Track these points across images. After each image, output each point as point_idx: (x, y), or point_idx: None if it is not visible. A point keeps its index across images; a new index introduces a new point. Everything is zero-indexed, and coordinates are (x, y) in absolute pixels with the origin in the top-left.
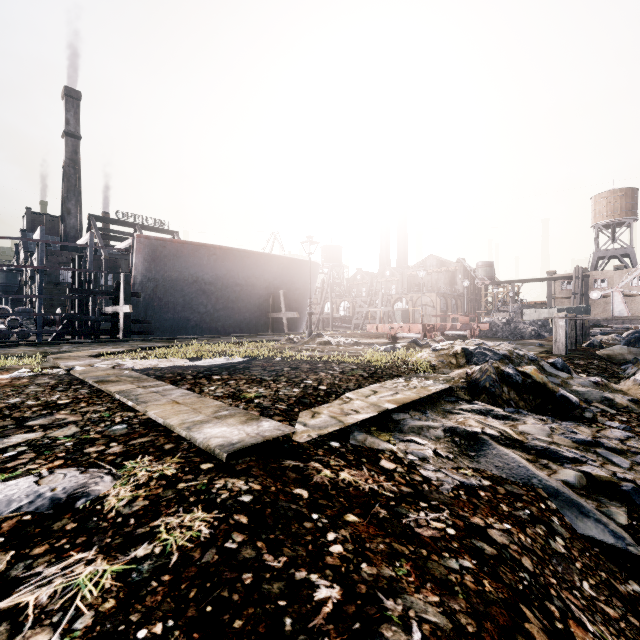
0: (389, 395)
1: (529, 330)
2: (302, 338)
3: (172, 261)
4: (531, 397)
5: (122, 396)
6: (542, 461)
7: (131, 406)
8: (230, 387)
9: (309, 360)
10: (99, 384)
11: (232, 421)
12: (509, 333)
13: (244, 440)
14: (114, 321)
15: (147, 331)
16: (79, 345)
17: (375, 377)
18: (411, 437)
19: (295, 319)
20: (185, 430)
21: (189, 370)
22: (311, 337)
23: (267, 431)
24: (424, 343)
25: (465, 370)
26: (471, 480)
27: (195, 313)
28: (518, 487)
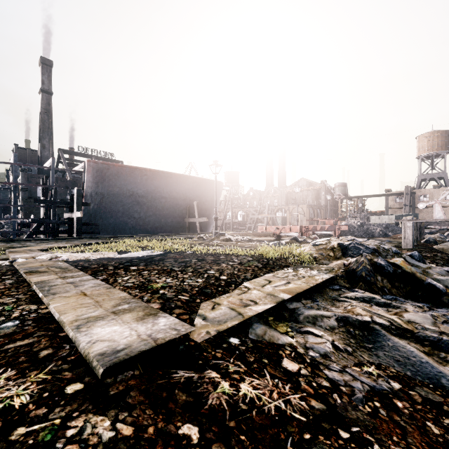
0: (282, 284)
1: (378, 230)
2: (210, 236)
3: (114, 180)
4: (402, 285)
5: (37, 287)
6: (439, 354)
7: (40, 298)
8: (142, 277)
9: (213, 253)
10: (26, 275)
11: (128, 317)
12: (363, 233)
13: (131, 345)
14: (69, 224)
15: (95, 231)
16: (40, 241)
17: (268, 267)
18: (308, 328)
19: (205, 223)
20: (73, 330)
21: (113, 261)
22: (216, 235)
23: (161, 331)
24: (302, 240)
25: (342, 261)
26: (380, 383)
27: (131, 218)
28: (431, 391)
